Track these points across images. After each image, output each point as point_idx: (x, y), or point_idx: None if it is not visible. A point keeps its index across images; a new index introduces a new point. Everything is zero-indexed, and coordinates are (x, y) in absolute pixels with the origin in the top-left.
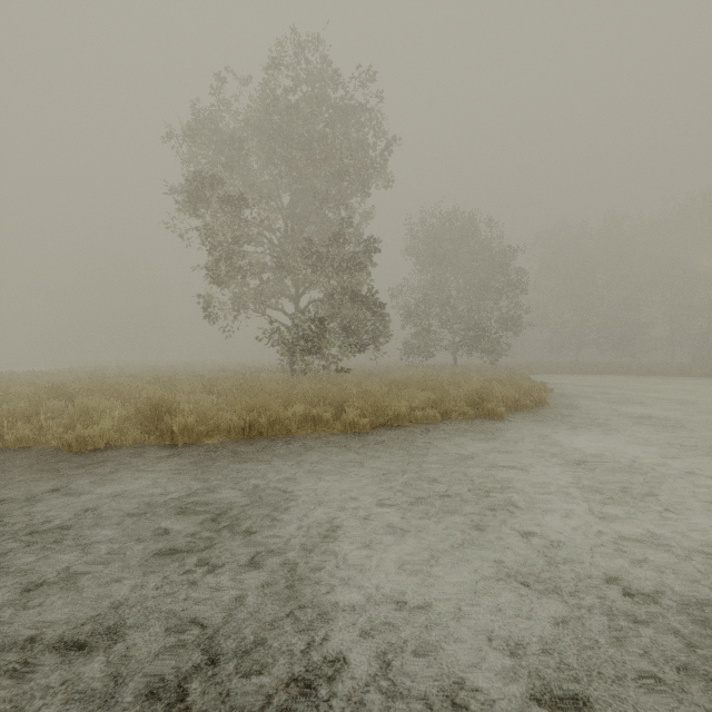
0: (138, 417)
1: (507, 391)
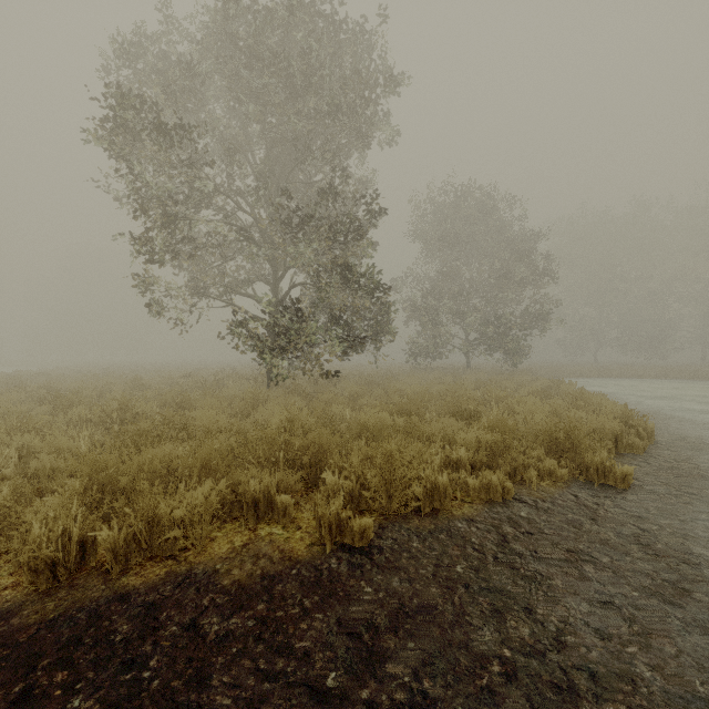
0: None
1: (602, 421)
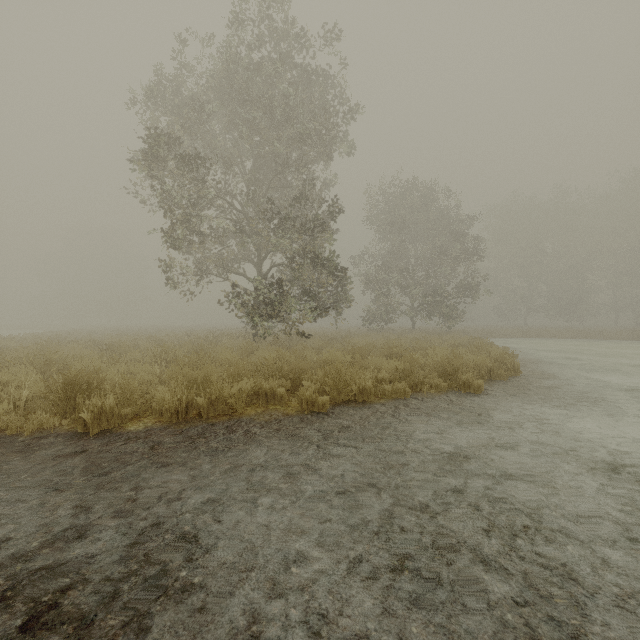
0: (48, 397)
1: (480, 359)
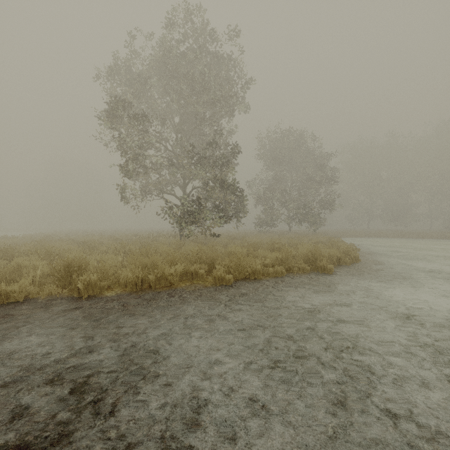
0: (54, 275)
1: (332, 251)
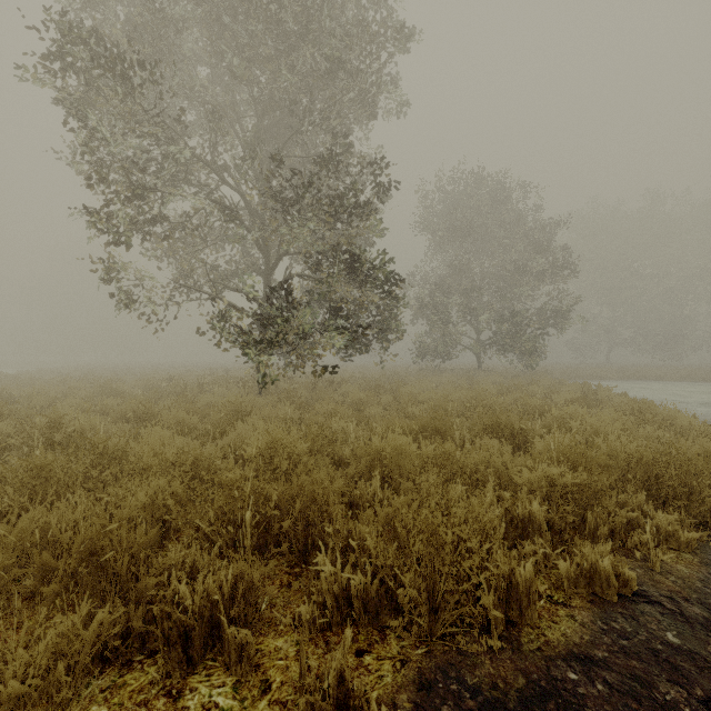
0: None
1: (706, 447)
